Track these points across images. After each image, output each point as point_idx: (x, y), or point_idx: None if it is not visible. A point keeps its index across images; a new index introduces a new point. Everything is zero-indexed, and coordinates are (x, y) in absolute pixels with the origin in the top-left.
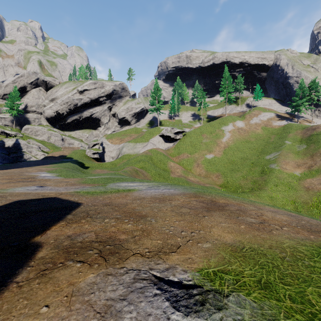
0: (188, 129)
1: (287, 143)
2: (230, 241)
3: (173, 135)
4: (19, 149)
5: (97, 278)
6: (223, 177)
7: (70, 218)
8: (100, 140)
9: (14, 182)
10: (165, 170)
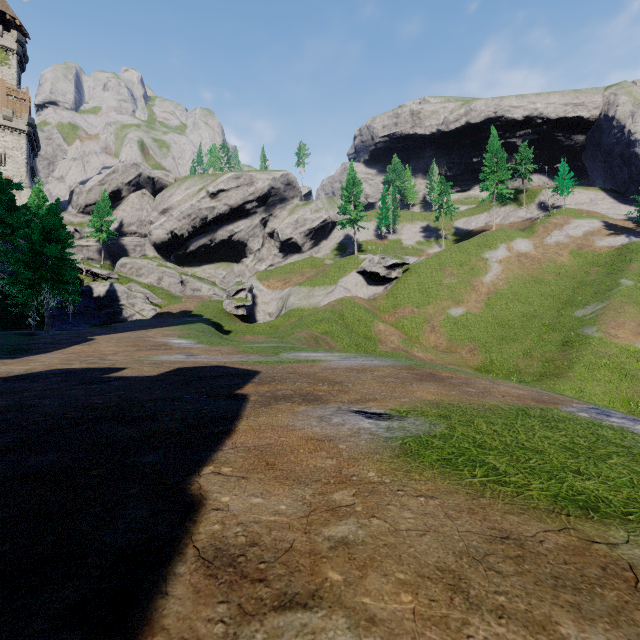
0: (415, 257)
1: (623, 284)
2: (431, 399)
3: (384, 270)
4: (116, 301)
5: (307, 408)
6: (483, 353)
7: (258, 381)
8: (248, 283)
9: (147, 350)
10: (368, 337)
